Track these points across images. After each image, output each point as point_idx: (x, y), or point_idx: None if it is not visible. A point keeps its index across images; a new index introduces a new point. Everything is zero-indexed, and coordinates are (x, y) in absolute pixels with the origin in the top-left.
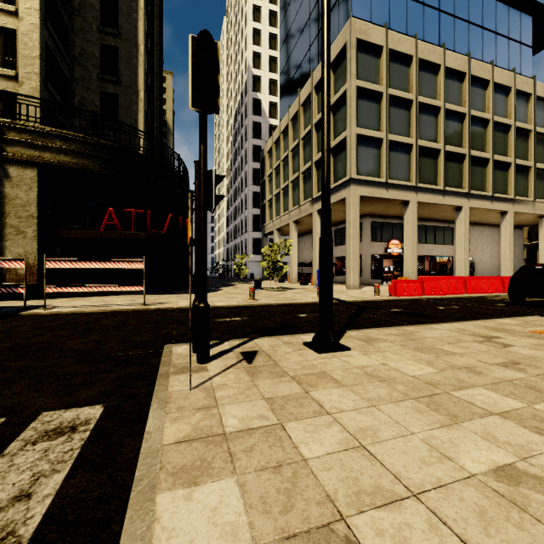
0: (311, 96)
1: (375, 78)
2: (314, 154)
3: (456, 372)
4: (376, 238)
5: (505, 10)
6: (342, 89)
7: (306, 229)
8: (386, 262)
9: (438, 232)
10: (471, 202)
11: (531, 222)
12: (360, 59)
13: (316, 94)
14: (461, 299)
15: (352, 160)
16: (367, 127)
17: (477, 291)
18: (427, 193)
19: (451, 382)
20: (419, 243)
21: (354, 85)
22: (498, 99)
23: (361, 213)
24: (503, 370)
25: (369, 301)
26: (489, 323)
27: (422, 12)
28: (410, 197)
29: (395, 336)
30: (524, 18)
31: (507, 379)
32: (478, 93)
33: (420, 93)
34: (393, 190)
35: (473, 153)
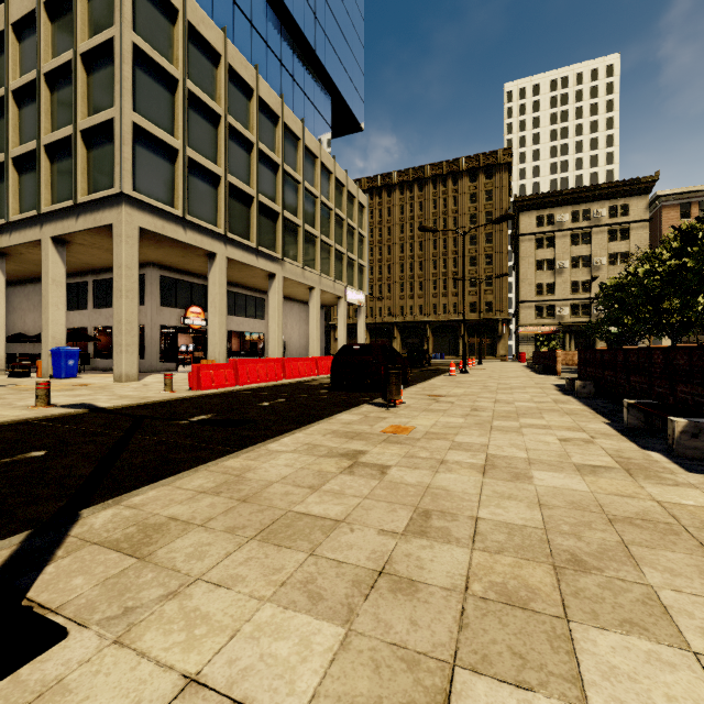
0: (37, 16)
1: (166, 51)
2: (44, 129)
3: (380, 611)
4: (169, 301)
5: (312, 75)
6: (106, 34)
7: (30, 271)
8: (183, 338)
9: (249, 303)
10: (285, 271)
11: (331, 302)
12: (141, 3)
13: (50, 20)
14: (282, 387)
15: (125, 162)
16: (153, 120)
17: (295, 376)
18: (238, 248)
19: (403, 691)
20: (228, 314)
21: (128, 37)
22: (308, 165)
23: (143, 260)
24: (431, 548)
25: (155, 403)
26: (334, 424)
27: (232, 10)
28: (218, 249)
29: (211, 496)
30: (327, 95)
31: (461, 585)
32: (291, 148)
33: (230, 113)
34: (194, 233)
35: (286, 214)
